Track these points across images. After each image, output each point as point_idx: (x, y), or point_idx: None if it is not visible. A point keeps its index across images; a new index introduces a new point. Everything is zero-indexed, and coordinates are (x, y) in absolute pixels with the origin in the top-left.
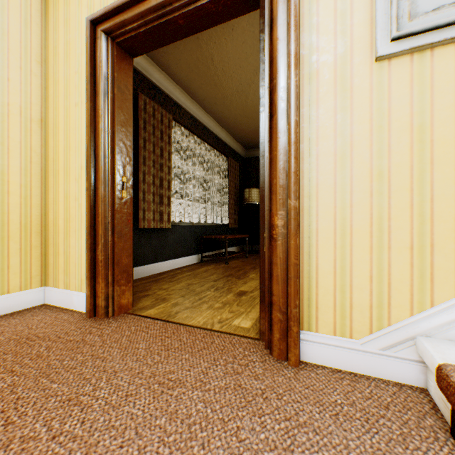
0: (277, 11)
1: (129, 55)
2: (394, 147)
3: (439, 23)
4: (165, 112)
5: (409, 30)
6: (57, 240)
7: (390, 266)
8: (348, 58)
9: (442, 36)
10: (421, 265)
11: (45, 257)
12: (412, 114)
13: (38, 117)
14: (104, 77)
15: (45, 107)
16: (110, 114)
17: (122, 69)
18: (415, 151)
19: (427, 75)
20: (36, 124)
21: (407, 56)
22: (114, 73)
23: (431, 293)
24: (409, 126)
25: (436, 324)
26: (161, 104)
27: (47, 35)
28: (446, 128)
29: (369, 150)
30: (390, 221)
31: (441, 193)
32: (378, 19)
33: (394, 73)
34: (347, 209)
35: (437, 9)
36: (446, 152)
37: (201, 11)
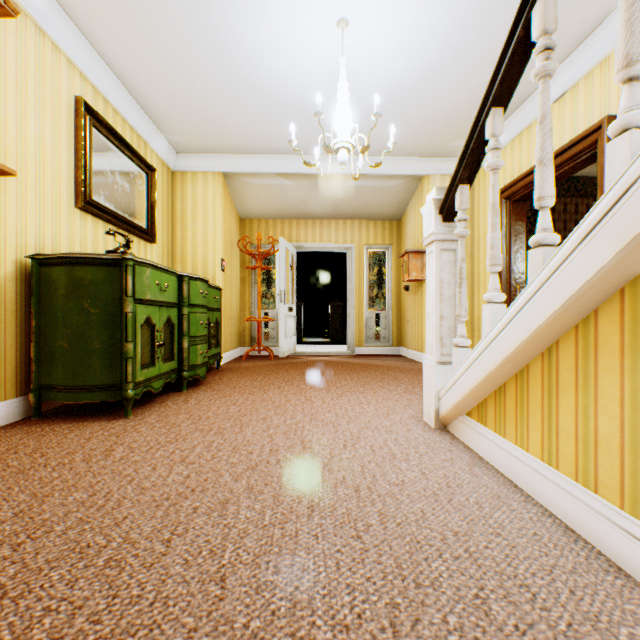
0: (598, 180)
1: (520, 202)
2: None
3: None
4: (579, 200)
5: None
6: (478, 327)
7: None
8: None
9: None
10: None
11: (472, 338)
12: None
13: (468, 253)
14: (503, 226)
15: (472, 245)
16: (507, 248)
17: (515, 215)
18: None
19: None
20: (467, 258)
21: None
22: (510, 221)
23: None
24: None
25: None
26: (576, 192)
27: (473, 201)
28: None
29: None
30: None
31: None
32: None
33: None
34: None
35: None
36: None
37: (561, 174)
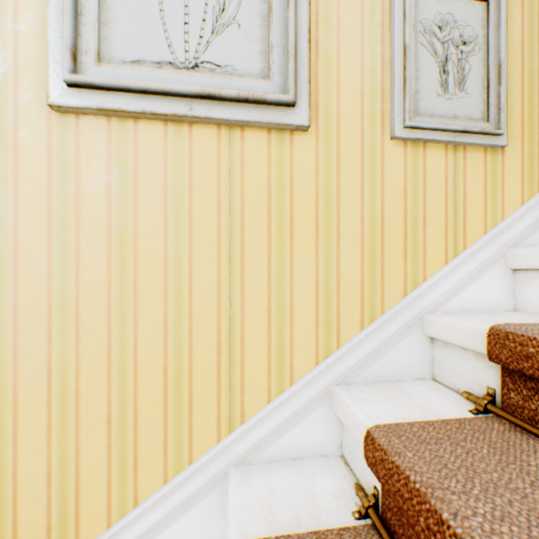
0: None
1: None
2: (85, 260)
3: (129, 84)
4: None
5: (89, 78)
6: None
7: (80, 453)
8: (11, 90)
9: (141, 106)
10: (123, 445)
11: None
12: (111, 211)
13: None
14: None
15: None
16: None
17: None
18: (115, 270)
19: (131, 156)
20: None
21: (104, 118)
22: None
23: (136, 486)
24: (106, 229)
25: (141, 532)
26: None
27: None
28: (154, 241)
29: (47, 259)
30: (80, 380)
31: (149, 336)
32: (51, 40)
33: (85, 140)
34: (9, 361)
35: (139, 63)
36: (154, 276)
37: None
